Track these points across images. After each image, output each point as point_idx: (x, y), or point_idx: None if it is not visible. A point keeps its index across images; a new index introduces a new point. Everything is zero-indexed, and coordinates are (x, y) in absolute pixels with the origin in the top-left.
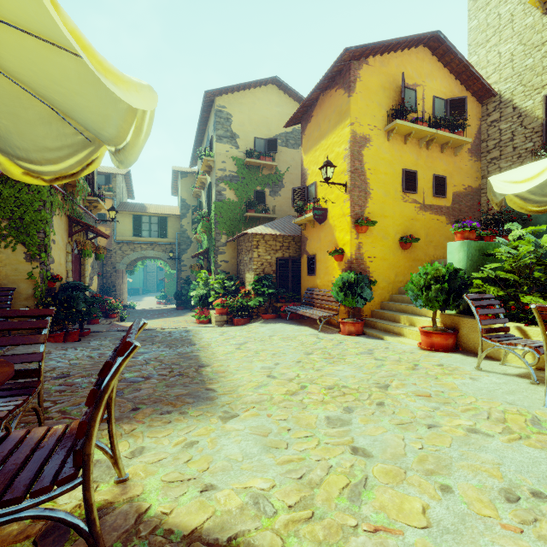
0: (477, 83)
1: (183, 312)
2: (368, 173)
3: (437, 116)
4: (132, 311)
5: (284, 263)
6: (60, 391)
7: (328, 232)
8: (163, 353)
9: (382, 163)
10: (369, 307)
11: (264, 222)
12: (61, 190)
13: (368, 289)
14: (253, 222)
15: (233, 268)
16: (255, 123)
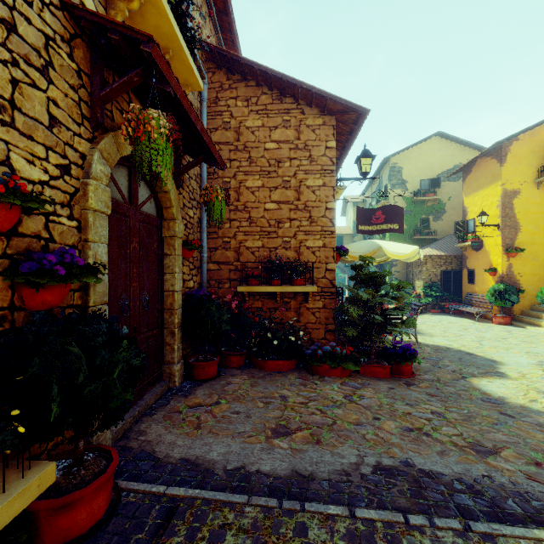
0: None
1: None
2: (518, 215)
3: None
4: None
5: (447, 274)
6: None
7: (484, 255)
8: None
9: (532, 206)
10: (519, 308)
11: (428, 242)
12: None
13: (515, 295)
14: (419, 242)
15: (403, 276)
16: (420, 169)
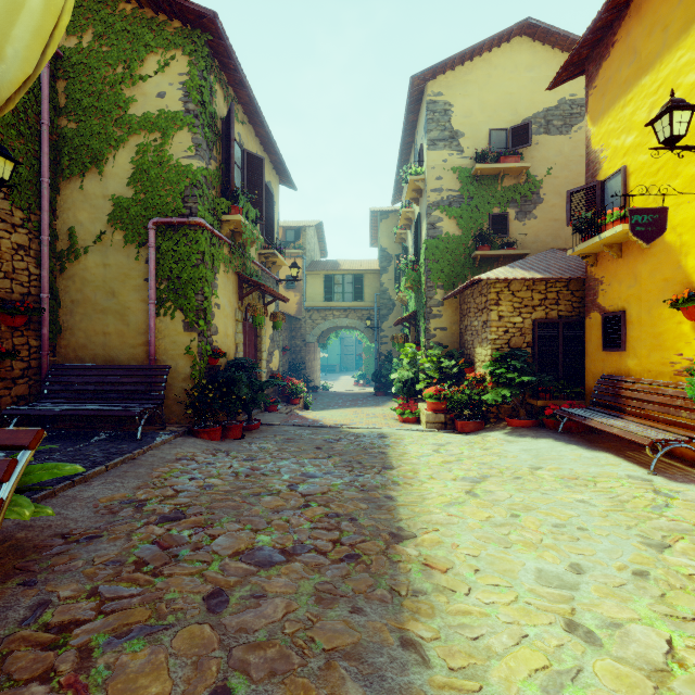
0: None
1: (382, 400)
2: None
3: None
4: (322, 394)
5: (547, 329)
6: (138, 564)
7: (661, 262)
8: (338, 481)
9: None
10: None
11: (506, 264)
12: (227, 239)
13: None
14: (486, 266)
15: (454, 339)
16: (489, 107)
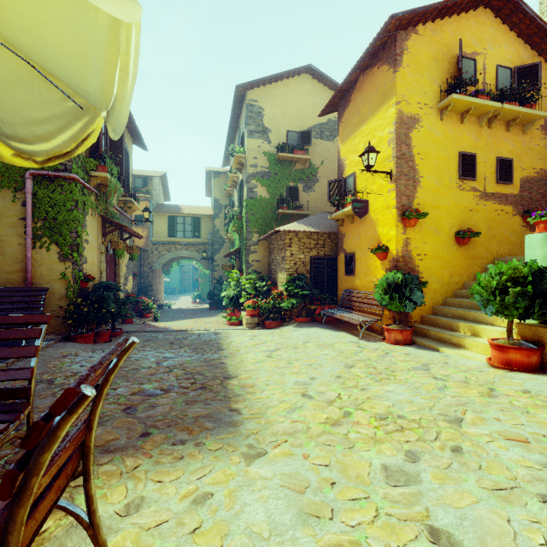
0: None
1: (215, 312)
2: (417, 158)
3: (502, 88)
4: (167, 310)
5: (318, 262)
6: None
7: (369, 228)
8: (189, 359)
9: (434, 146)
10: (418, 312)
11: (297, 219)
12: (94, 190)
13: (419, 291)
14: (285, 220)
15: (265, 268)
16: (287, 116)
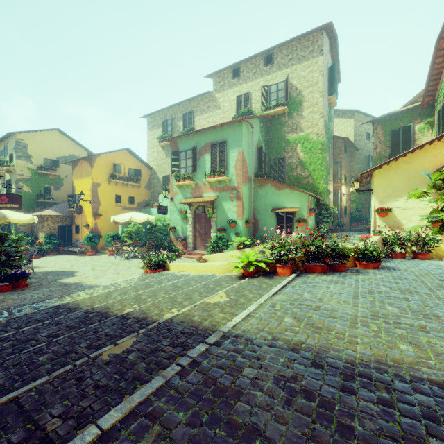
0: (146, 164)
1: None
2: (100, 196)
3: (129, 176)
4: None
5: (63, 228)
6: None
7: (84, 217)
8: None
9: (106, 193)
10: (100, 245)
11: (50, 204)
12: None
13: (97, 239)
14: (43, 204)
15: (29, 230)
16: (44, 150)
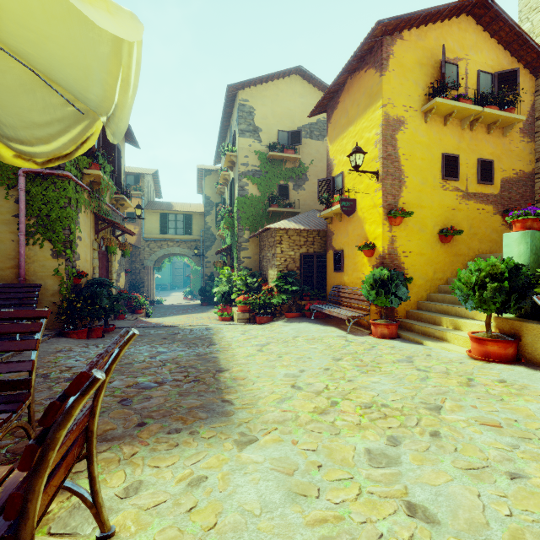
0: (531, 52)
1: (207, 308)
2: (403, 158)
3: (483, 92)
4: (159, 306)
5: (308, 259)
6: None
7: (357, 226)
8: (182, 353)
9: (418, 148)
10: (404, 307)
11: (287, 217)
12: (87, 187)
13: (404, 287)
14: (276, 217)
15: (256, 265)
16: (278, 115)
